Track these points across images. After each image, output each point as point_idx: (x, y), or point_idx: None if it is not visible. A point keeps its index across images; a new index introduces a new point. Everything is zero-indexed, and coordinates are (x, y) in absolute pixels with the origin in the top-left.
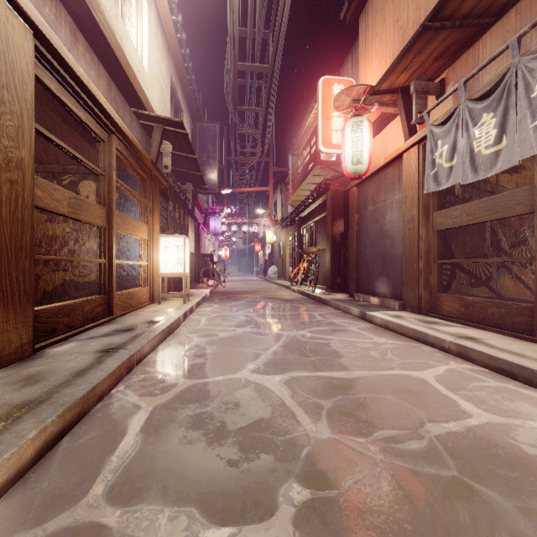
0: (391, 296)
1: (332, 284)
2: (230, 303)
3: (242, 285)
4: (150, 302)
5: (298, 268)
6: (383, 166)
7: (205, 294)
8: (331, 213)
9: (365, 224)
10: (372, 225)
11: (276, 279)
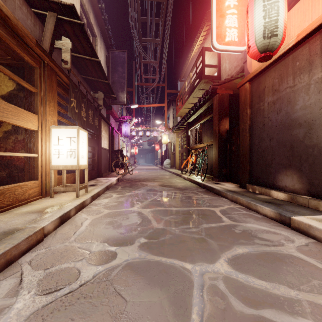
0: (305, 192)
1: (219, 174)
2: (129, 192)
3: (145, 173)
4: (40, 196)
5: (187, 161)
6: (293, 46)
7: (109, 183)
8: (218, 113)
9: (261, 116)
10: (271, 116)
11: (169, 168)
